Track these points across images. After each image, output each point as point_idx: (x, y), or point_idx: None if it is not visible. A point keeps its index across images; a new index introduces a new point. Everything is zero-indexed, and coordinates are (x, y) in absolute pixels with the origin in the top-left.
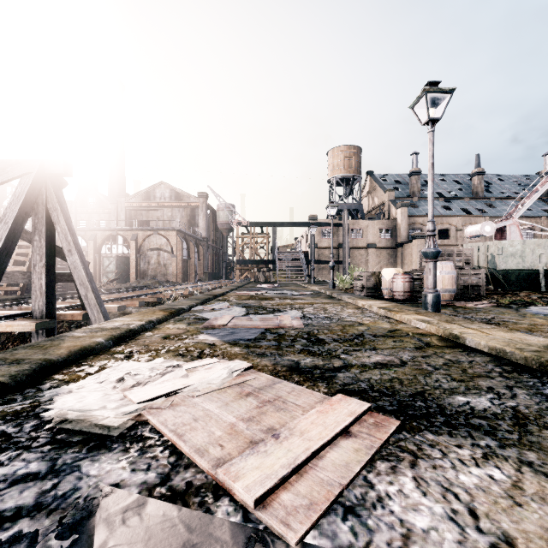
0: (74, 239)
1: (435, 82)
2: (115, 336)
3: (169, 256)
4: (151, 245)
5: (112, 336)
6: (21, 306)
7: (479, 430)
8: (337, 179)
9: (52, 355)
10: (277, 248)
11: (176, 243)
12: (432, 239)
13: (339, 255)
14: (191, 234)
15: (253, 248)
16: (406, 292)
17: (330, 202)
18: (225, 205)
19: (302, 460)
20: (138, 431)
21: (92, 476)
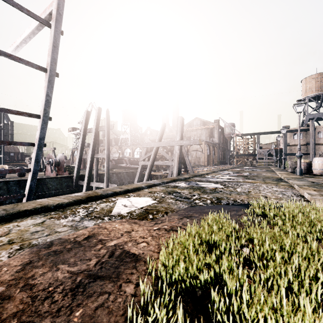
0: (186, 153)
1: (299, 100)
2: (206, 173)
3: (201, 153)
4: (193, 148)
5: (205, 173)
6: (167, 171)
7: (255, 180)
8: (309, 98)
9: (201, 174)
10: (261, 147)
11: (204, 147)
12: (299, 151)
13: (307, 149)
14: (211, 142)
15: (245, 148)
16: (305, 170)
17: (282, 127)
18: (228, 126)
19: (232, 178)
20: (217, 178)
21: (215, 178)
